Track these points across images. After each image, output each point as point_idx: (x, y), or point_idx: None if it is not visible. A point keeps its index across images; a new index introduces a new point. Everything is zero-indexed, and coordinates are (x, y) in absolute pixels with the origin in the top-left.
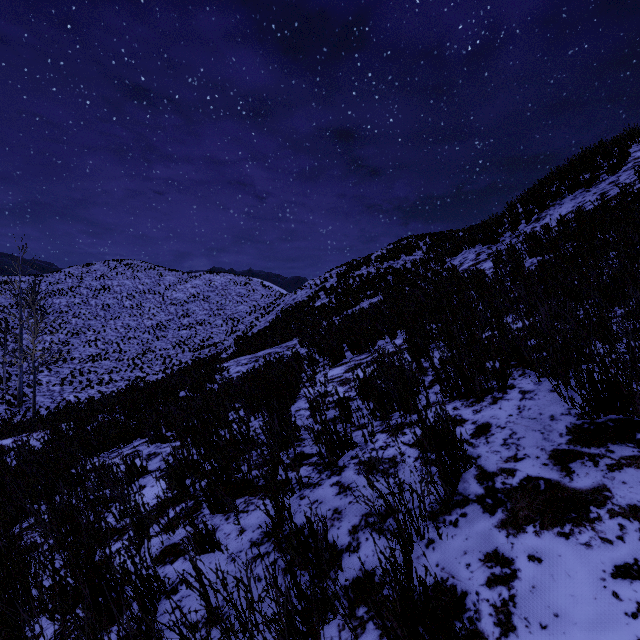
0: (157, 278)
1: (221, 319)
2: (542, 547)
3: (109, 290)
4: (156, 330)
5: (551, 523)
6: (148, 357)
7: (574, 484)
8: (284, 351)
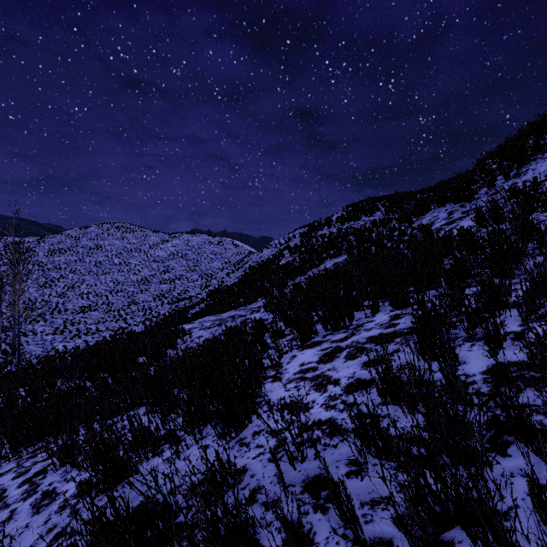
0: (143, 238)
1: (197, 274)
2: None
3: (101, 249)
4: (140, 284)
5: None
6: (132, 309)
7: None
8: (248, 314)
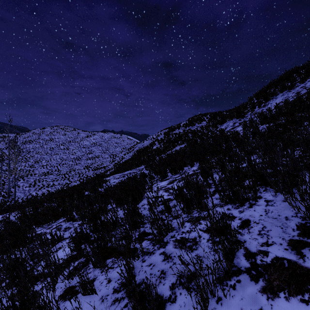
0: (76, 135)
1: (107, 155)
2: (291, 309)
3: (53, 140)
4: (76, 160)
5: (295, 292)
6: (72, 173)
7: (306, 264)
8: (137, 172)
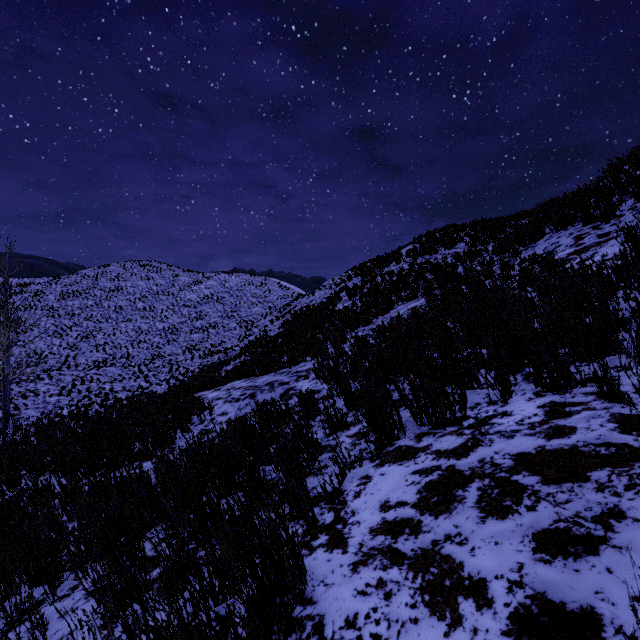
0: (172, 279)
1: (235, 322)
2: None
3: (122, 291)
4: (168, 333)
5: None
6: (155, 363)
7: None
8: (292, 382)
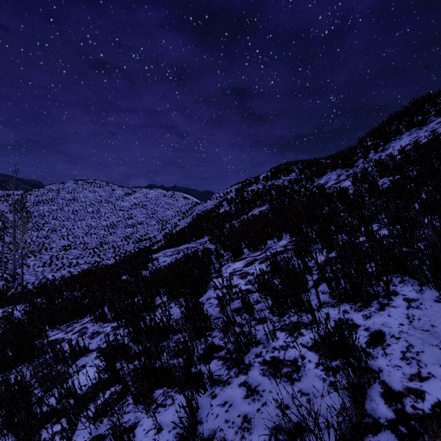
0: (110, 192)
1: (154, 220)
2: None
3: (77, 200)
4: (109, 228)
5: None
6: (103, 247)
7: None
8: (198, 246)
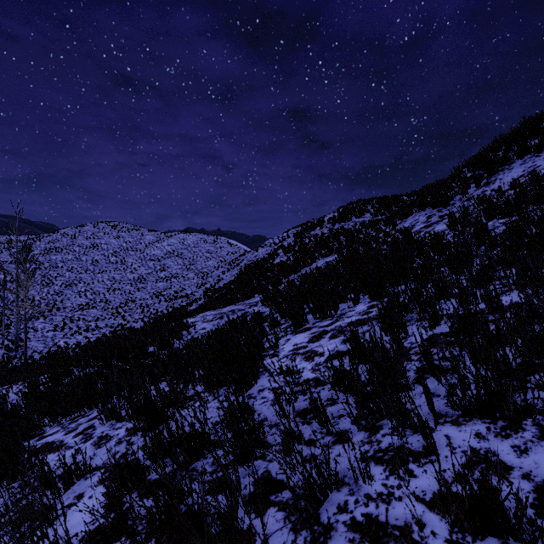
0: (138, 237)
1: (193, 273)
2: None
3: (98, 248)
4: (137, 282)
5: None
6: (129, 306)
7: None
8: (247, 309)
